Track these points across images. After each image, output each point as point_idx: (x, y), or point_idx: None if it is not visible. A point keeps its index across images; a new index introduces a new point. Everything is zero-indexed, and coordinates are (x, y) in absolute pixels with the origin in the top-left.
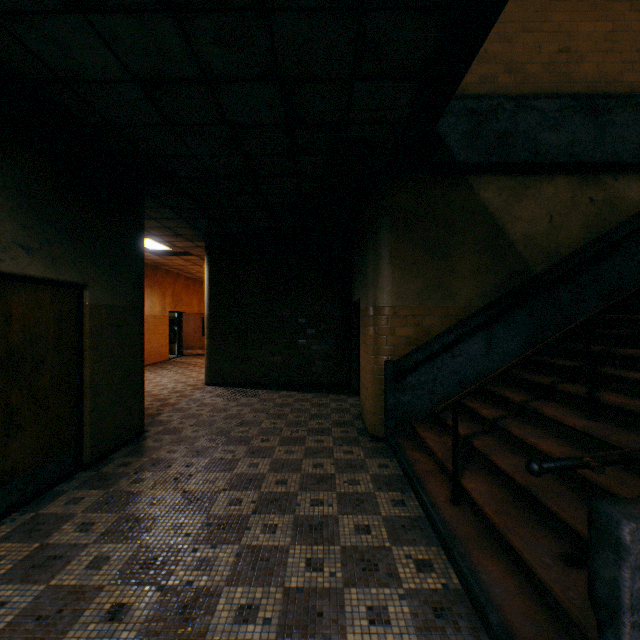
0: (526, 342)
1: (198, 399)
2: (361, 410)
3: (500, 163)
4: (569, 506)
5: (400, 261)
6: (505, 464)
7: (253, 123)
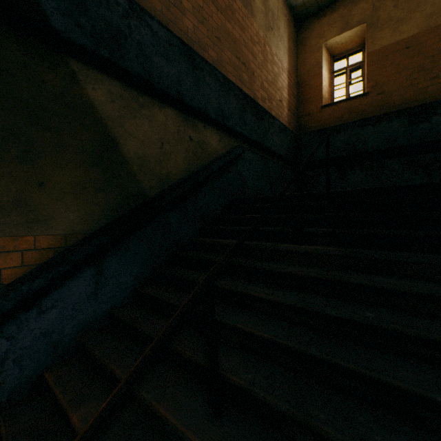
0: (141, 271)
1: None
2: None
3: (113, 62)
4: None
5: None
6: None
7: None
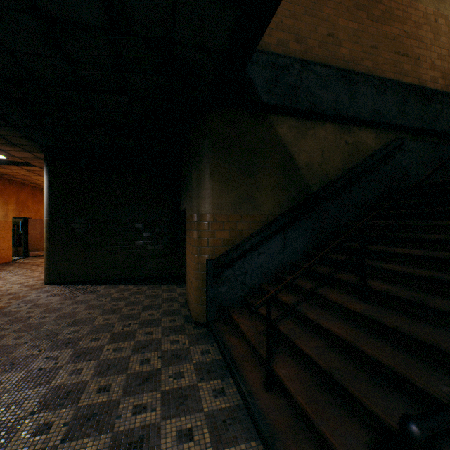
0: (308, 241)
1: (32, 300)
2: (187, 299)
3: (291, 107)
4: (368, 390)
5: (219, 177)
6: (308, 348)
7: (72, 20)
